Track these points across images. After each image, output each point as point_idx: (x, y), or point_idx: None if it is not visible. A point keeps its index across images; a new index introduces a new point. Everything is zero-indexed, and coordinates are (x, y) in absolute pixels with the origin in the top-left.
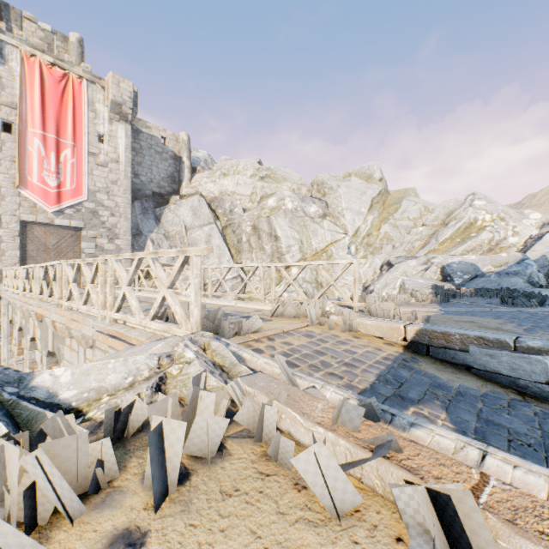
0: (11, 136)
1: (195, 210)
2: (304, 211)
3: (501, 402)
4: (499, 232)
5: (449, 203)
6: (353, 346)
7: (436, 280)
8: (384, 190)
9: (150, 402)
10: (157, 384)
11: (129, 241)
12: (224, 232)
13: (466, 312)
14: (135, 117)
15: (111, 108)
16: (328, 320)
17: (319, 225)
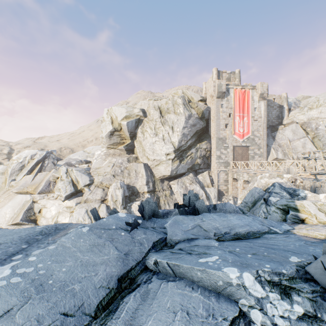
0: (230, 118)
1: (293, 131)
2: None
3: None
4: None
5: None
6: None
7: None
8: None
9: None
10: None
11: (265, 149)
12: (312, 140)
13: None
14: (267, 96)
15: (259, 96)
16: None
17: None
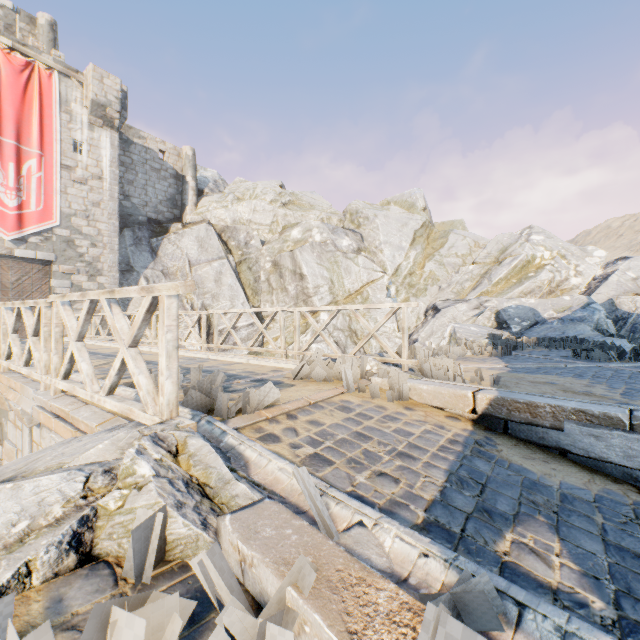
0: None
1: (201, 241)
2: (336, 245)
3: (624, 511)
4: (560, 271)
5: (502, 238)
6: (407, 422)
7: (490, 327)
8: (429, 221)
9: (53, 575)
10: (74, 534)
11: (116, 279)
12: (238, 268)
13: (537, 369)
14: (123, 122)
15: (92, 110)
16: (370, 385)
17: (353, 261)
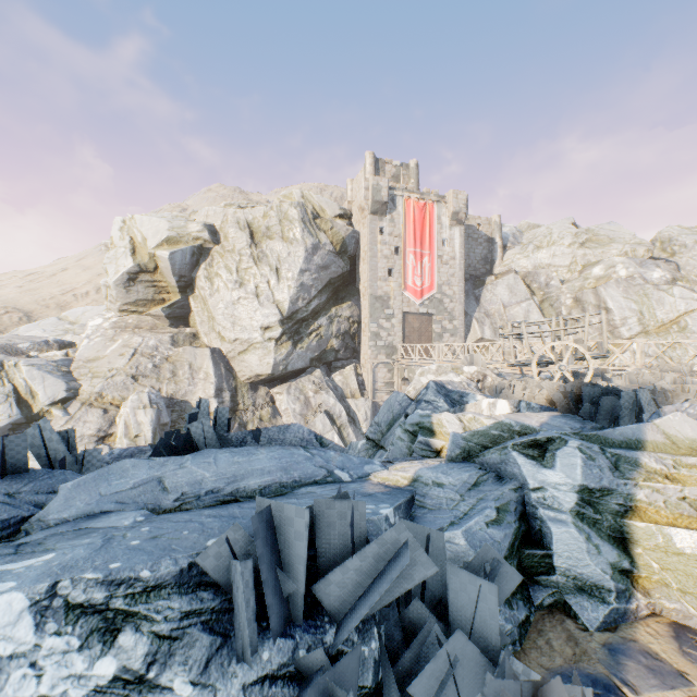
0: (398, 257)
1: (510, 288)
2: (644, 278)
3: None
4: None
5: None
6: None
7: None
8: None
9: None
10: None
11: (462, 321)
12: (540, 306)
13: None
14: (465, 218)
15: (451, 217)
16: (696, 373)
17: (666, 292)
